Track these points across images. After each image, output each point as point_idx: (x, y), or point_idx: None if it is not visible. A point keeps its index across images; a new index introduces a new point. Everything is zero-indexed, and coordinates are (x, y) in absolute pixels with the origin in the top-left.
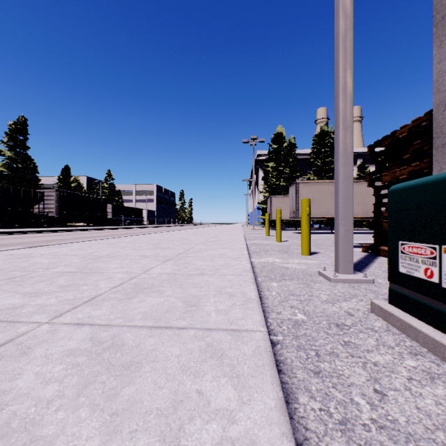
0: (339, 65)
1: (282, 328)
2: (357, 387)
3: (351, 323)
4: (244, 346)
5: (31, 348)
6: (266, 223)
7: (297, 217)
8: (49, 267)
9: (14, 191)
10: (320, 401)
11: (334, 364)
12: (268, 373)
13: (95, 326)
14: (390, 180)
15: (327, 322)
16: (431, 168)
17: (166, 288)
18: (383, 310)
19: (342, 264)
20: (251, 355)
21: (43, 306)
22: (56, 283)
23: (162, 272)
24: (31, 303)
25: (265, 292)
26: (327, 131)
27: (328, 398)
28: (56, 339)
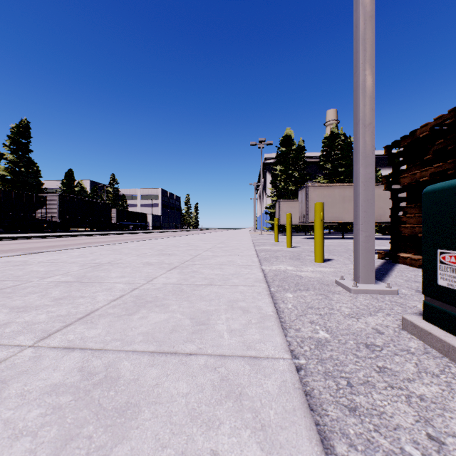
0: (359, 57)
1: (304, 349)
2: (405, 431)
3: (382, 343)
4: (267, 381)
5: (6, 382)
6: (275, 228)
7: (307, 222)
8: (44, 276)
9: (16, 196)
10: (362, 452)
11: (372, 397)
12: (302, 422)
13: (87, 351)
14: (409, 183)
15: (354, 341)
16: (455, 169)
17: (171, 302)
18: (418, 328)
19: (363, 273)
20: (277, 394)
21: (30, 325)
22: (50, 296)
23: (166, 282)
24: (18, 320)
25: (280, 304)
26: (337, 133)
27: (372, 448)
28: (38, 370)
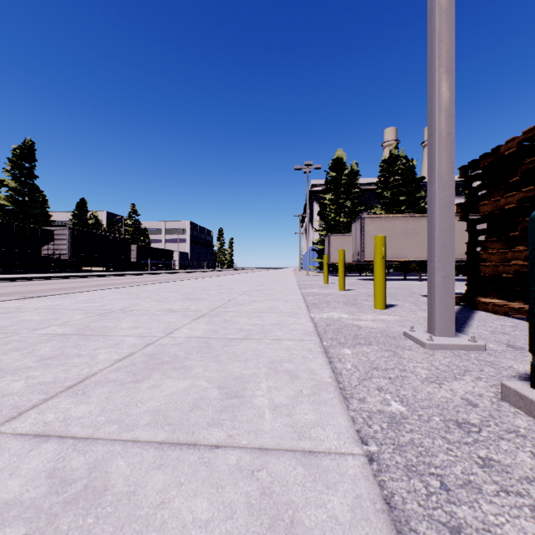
0: (434, 50)
1: (373, 429)
2: None
3: (479, 421)
4: (332, 496)
5: None
6: (324, 267)
7: (363, 260)
8: (37, 326)
9: (18, 229)
10: None
11: (480, 509)
12: None
13: (68, 441)
14: (491, 211)
15: (440, 418)
16: None
17: (194, 363)
18: (526, 399)
19: (439, 323)
20: (350, 524)
21: None
22: (37, 354)
23: (190, 335)
24: None
25: (336, 363)
26: (397, 155)
27: None
28: None
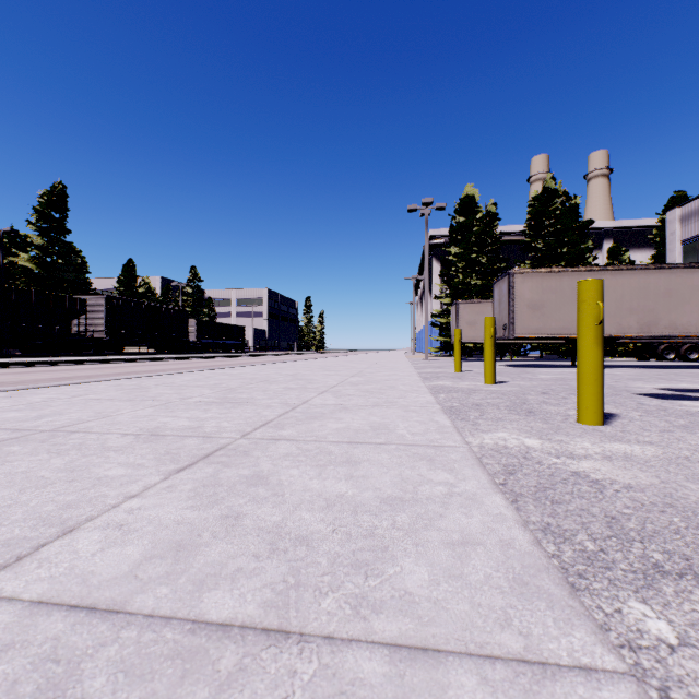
0: None
1: None
2: None
3: None
4: None
5: None
6: (456, 347)
7: (512, 337)
8: None
9: (38, 298)
10: None
11: None
12: None
13: None
14: None
15: None
16: None
17: None
18: None
19: None
20: None
21: None
22: None
23: (63, 588)
24: None
25: None
26: (554, 189)
27: None
28: None
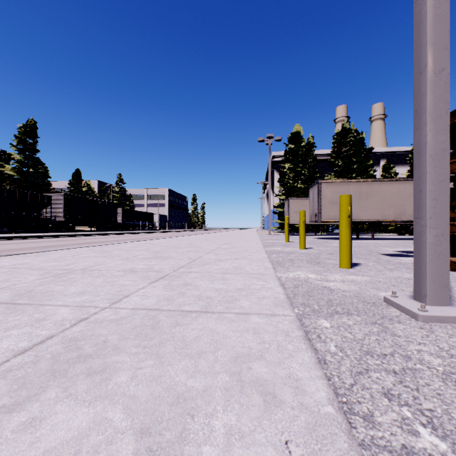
0: None
1: None
2: None
3: None
4: None
5: None
6: (285, 227)
7: (320, 221)
8: None
9: (20, 195)
10: None
11: None
12: None
13: None
14: None
15: None
16: None
17: (123, 360)
18: None
19: (431, 290)
20: None
21: None
22: None
23: (138, 306)
24: None
25: (316, 343)
26: (349, 128)
27: None
28: None
